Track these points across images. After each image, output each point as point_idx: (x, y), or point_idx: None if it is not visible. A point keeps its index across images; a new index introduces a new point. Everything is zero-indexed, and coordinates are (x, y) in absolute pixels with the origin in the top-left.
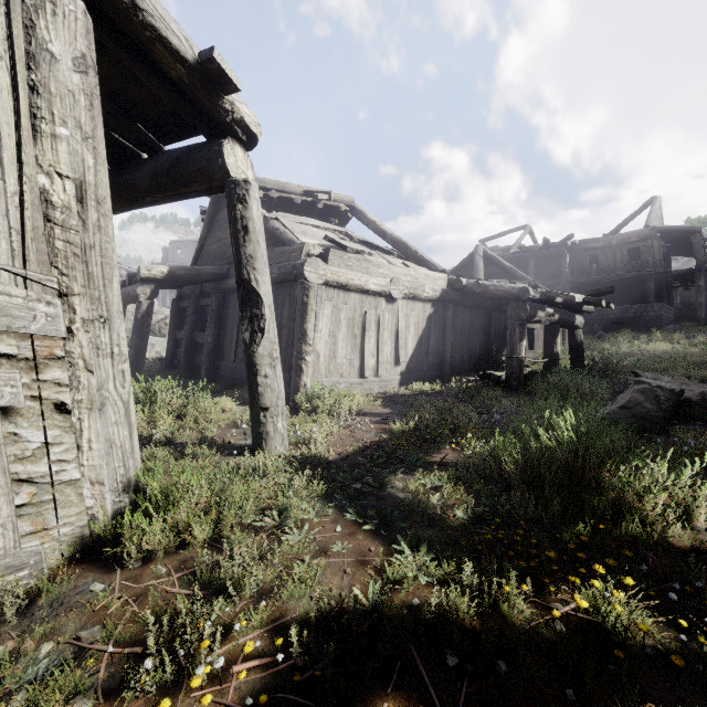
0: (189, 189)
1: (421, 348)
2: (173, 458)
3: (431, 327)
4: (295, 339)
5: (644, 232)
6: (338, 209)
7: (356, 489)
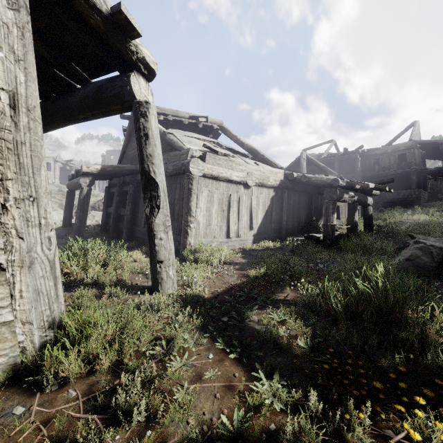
0: (108, 109)
1: (267, 218)
2: (96, 296)
3: (273, 205)
4: (183, 213)
5: (409, 144)
6: (212, 128)
7: (224, 322)
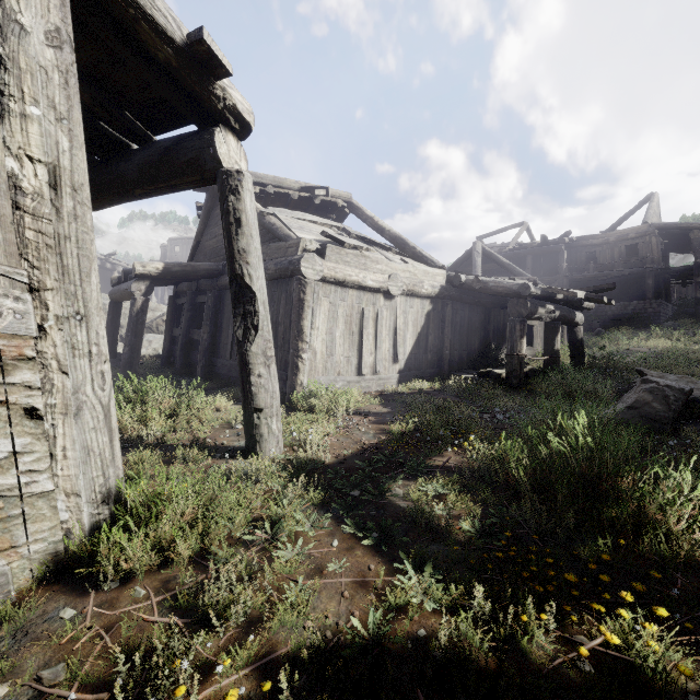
0: (180, 180)
1: (419, 345)
2: (163, 462)
3: (430, 324)
4: (291, 337)
5: (642, 229)
6: (335, 205)
7: (354, 497)
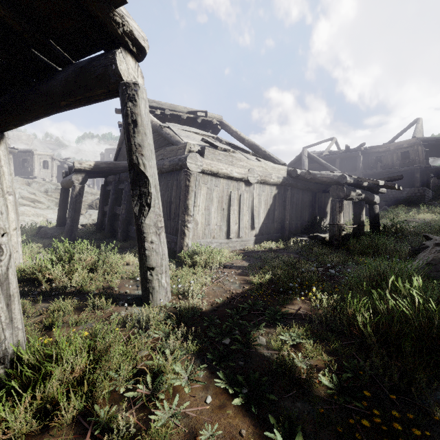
0: (92, 93)
1: (269, 217)
2: (78, 308)
3: (276, 203)
4: (180, 212)
5: (412, 141)
6: (211, 123)
7: (225, 345)
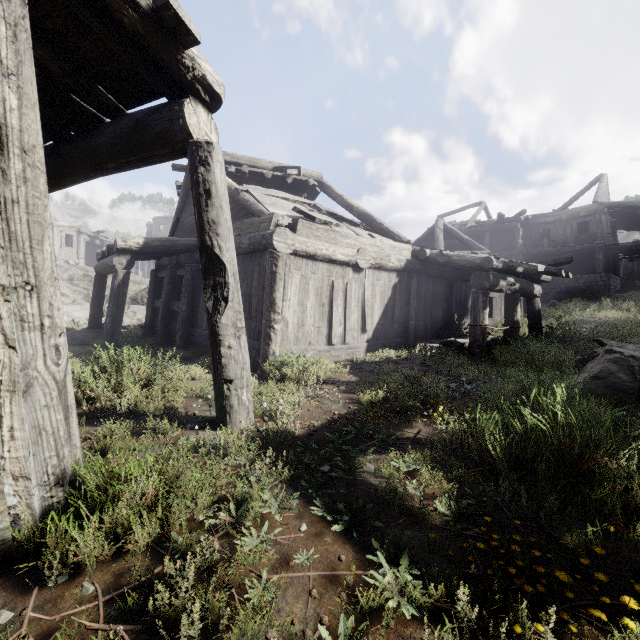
0: (151, 153)
1: (386, 316)
2: (133, 433)
3: (396, 296)
4: (264, 308)
5: (593, 207)
6: (307, 183)
7: (324, 473)
